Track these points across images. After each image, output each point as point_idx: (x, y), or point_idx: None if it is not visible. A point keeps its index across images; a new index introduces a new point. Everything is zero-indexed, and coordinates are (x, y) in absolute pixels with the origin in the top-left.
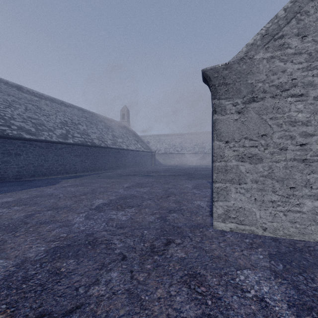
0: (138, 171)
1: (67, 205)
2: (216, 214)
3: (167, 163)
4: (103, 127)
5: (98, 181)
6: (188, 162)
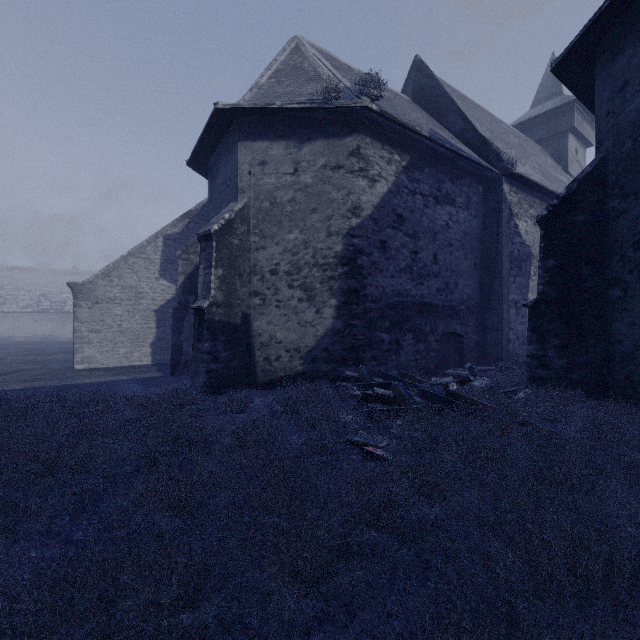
0: None
1: None
2: (76, 361)
3: None
4: None
5: None
6: (24, 331)
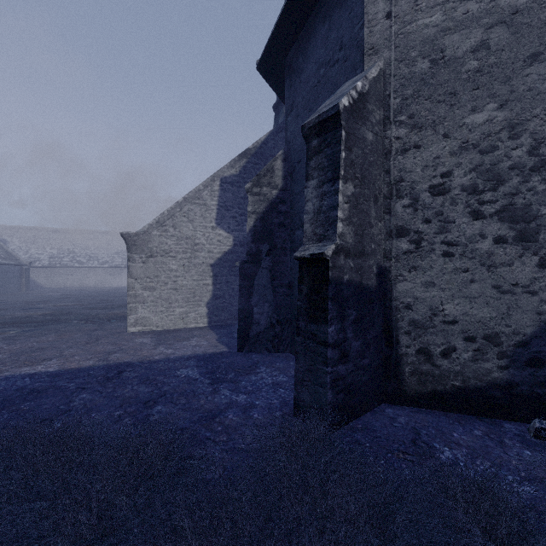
0: (2, 302)
1: None
2: (130, 323)
3: (57, 284)
4: None
5: None
6: (102, 283)
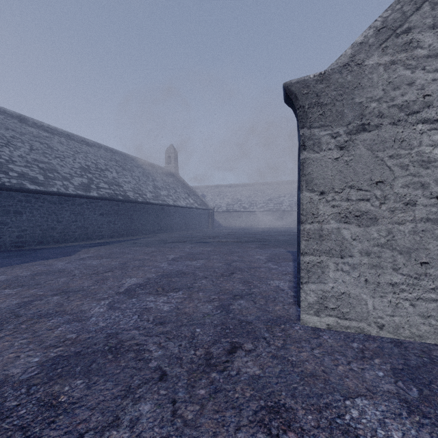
0: (190, 236)
1: (84, 287)
2: (306, 303)
3: (230, 224)
4: (141, 175)
5: (132, 251)
6: (259, 224)
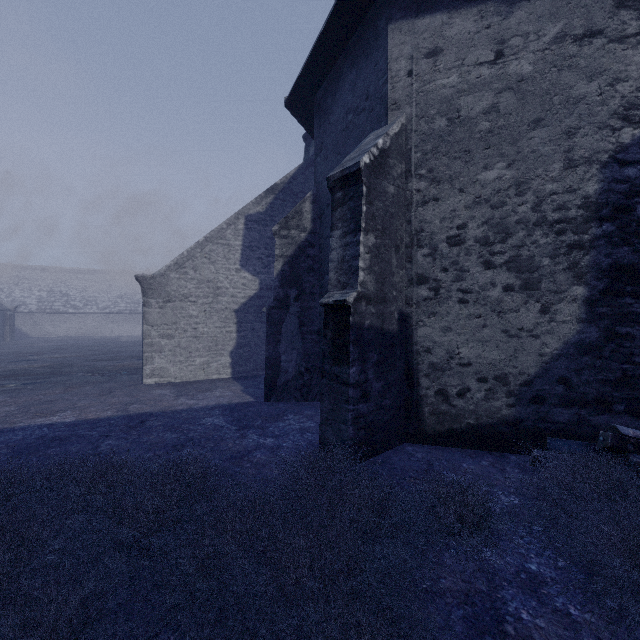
0: None
1: None
2: (146, 374)
3: (47, 333)
4: None
5: None
6: (103, 331)
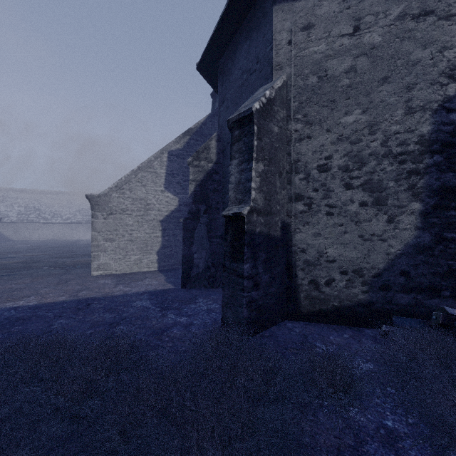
0: None
1: None
2: (93, 268)
3: (24, 238)
4: None
5: None
6: (65, 236)
